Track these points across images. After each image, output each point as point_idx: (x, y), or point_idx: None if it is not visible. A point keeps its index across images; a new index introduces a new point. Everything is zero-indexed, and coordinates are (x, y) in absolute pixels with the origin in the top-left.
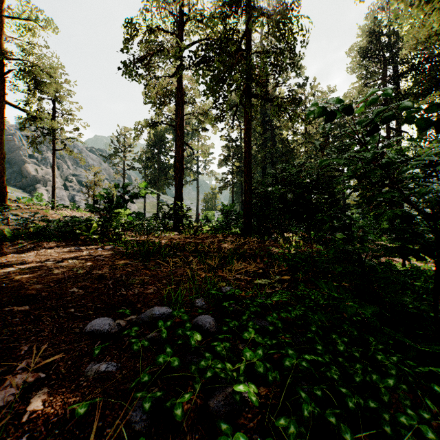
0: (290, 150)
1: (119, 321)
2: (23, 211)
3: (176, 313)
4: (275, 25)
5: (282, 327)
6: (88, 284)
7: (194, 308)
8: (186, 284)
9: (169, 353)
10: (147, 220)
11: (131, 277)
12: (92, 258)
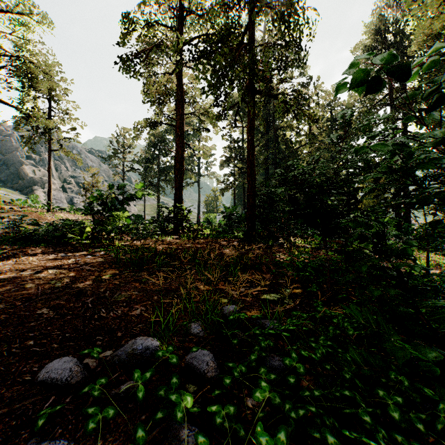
0: (293, 151)
1: (89, 360)
2: (16, 213)
3: (161, 354)
4: (280, 15)
5: (305, 373)
6: (62, 303)
7: (189, 336)
8: (179, 306)
9: (140, 439)
10: (142, 224)
11: (116, 293)
12: (77, 267)
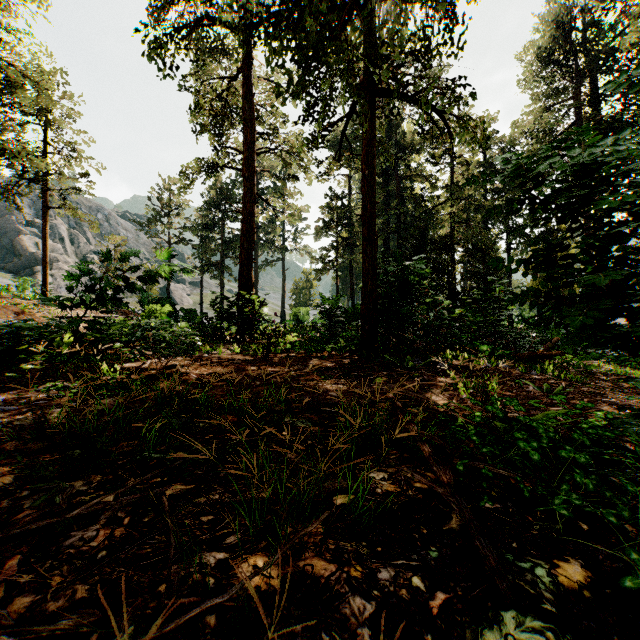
0: (428, 211)
1: None
2: None
3: None
4: None
5: None
6: None
7: None
8: None
9: None
10: (155, 328)
11: None
12: None
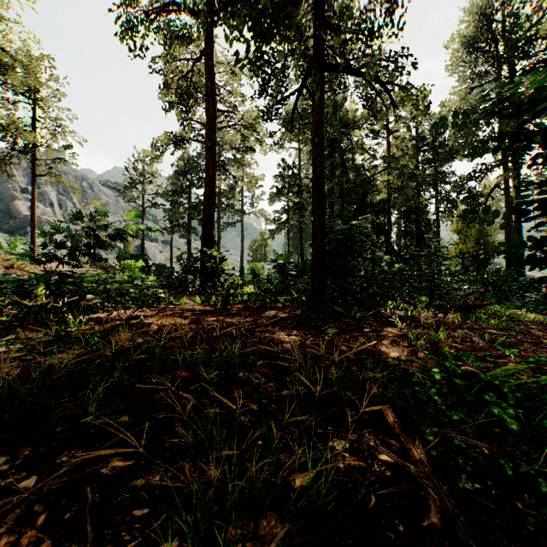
0: (367, 179)
1: None
2: None
3: None
4: None
5: None
6: None
7: None
8: None
9: None
10: (118, 282)
11: None
12: None
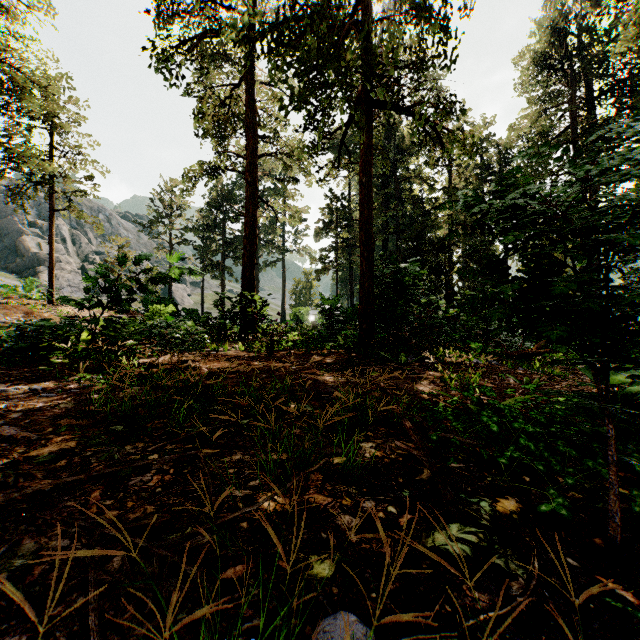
0: (426, 213)
1: None
2: None
3: None
4: None
5: None
6: None
7: None
8: None
9: None
10: (171, 326)
11: None
12: None
